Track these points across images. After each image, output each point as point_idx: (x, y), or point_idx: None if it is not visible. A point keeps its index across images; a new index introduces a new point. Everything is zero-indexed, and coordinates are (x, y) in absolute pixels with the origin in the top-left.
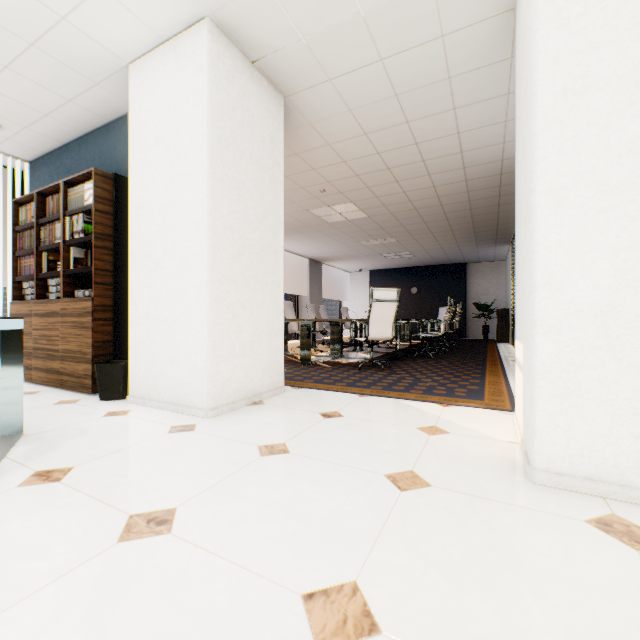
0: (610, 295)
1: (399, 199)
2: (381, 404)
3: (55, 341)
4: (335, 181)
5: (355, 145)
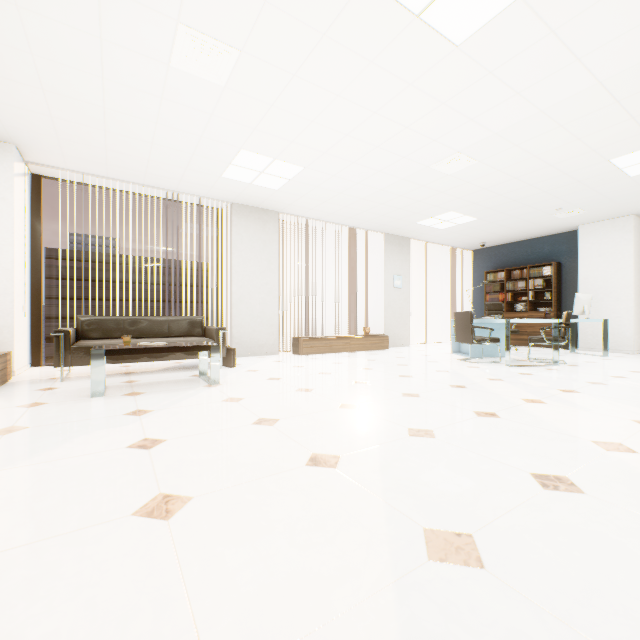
0: None
1: None
2: None
3: (522, 328)
4: None
5: None
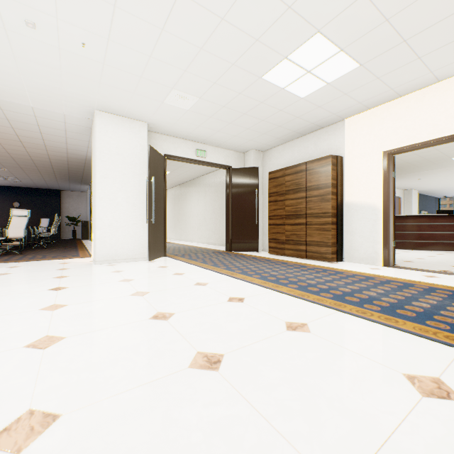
0: (111, 222)
1: (22, 153)
2: (36, 262)
3: None
4: None
5: (3, 128)
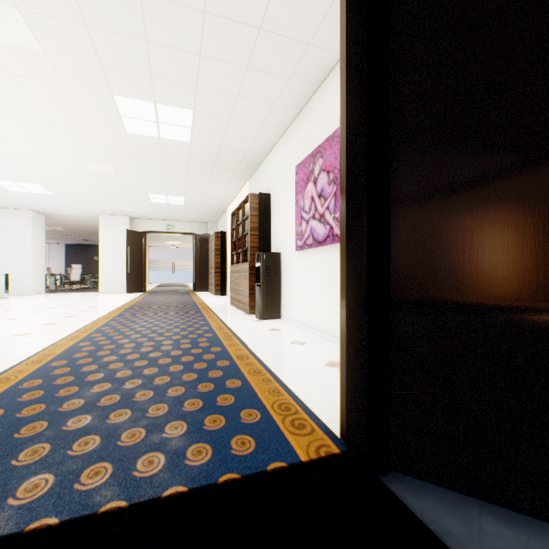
0: (108, 272)
1: (84, 229)
2: (77, 293)
3: None
4: (56, 224)
5: (67, 221)
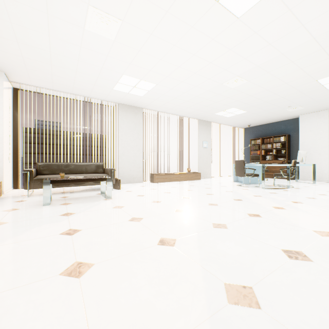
0: None
1: None
2: None
3: (270, 168)
4: None
5: None
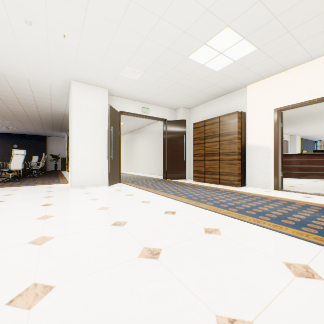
0: (83, 158)
1: (20, 110)
2: (30, 187)
3: None
4: None
5: (7, 93)
